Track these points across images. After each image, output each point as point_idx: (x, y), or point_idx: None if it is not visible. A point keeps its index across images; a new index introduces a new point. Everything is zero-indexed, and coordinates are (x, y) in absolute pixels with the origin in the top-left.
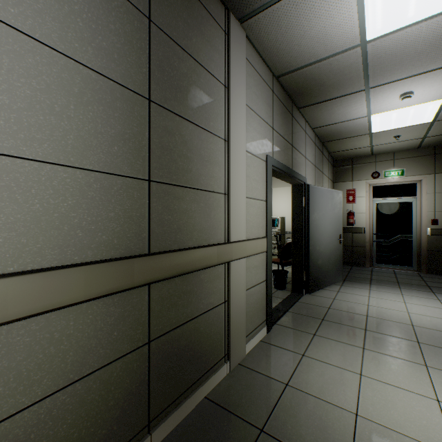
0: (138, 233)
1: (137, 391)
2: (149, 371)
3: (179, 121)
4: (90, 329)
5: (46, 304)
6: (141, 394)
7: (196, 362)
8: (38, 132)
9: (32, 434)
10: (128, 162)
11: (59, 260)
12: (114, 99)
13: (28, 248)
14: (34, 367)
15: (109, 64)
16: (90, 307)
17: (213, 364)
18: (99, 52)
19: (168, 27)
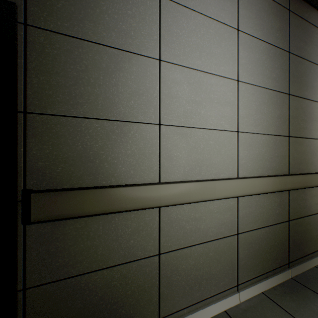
0: (284, 163)
1: (284, 243)
2: (288, 236)
3: (300, 100)
4: (269, 206)
5: (263, 190)
6: (285, 246)
7: (308, 242)
8: (257, 122)
9: (256, 241)
10: (281, 128)
11: (262, 173)
12: (276, 99)
13: (255, 168)
14: (256, 214)
15: (275, 84)
16: (269, 196)
17: (317, 249)
18: (272, 80)
19: (296, 51)
